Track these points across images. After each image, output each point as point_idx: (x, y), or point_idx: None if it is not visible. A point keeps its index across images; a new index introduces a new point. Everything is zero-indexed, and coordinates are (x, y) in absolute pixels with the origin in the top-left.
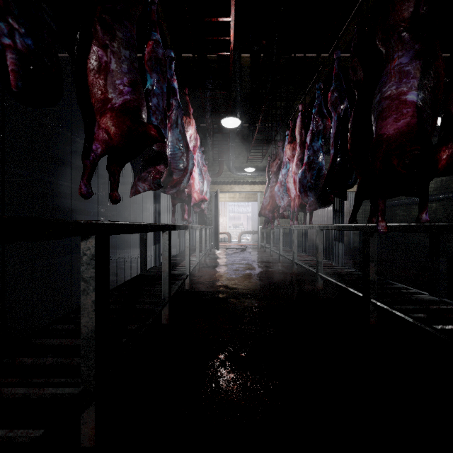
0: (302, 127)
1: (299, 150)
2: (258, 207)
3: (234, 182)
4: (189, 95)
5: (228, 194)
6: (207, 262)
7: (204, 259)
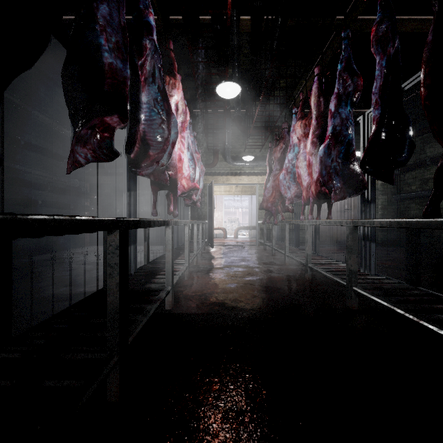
0: (320, 95)
1: (315, 124)
2: (257, 201)
3: (230, 173)
4: (179, 72)
5: (223, 187)
6: (200, 263)
7: (196, 260)
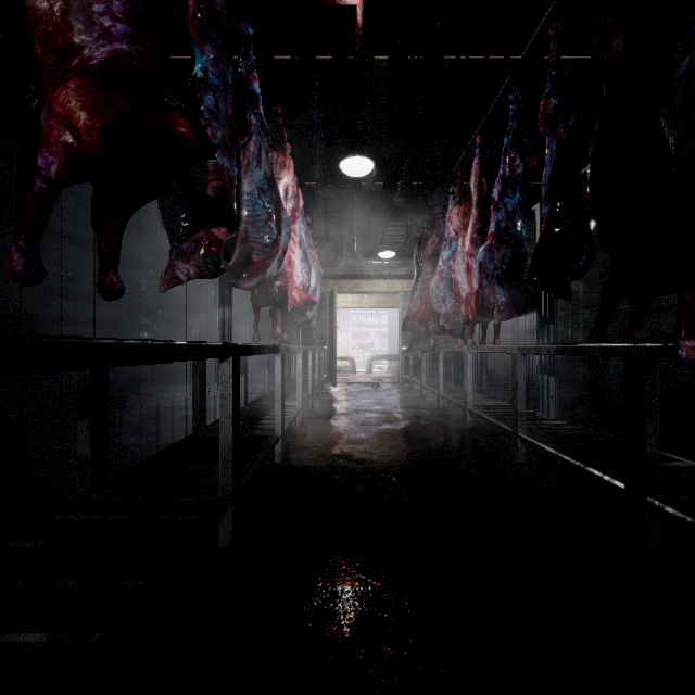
0: (482, 174)
1: (476, 214)
2: (400, 317)
3: (361, 275)
4: (286, 129)
5: (350, 296)
6: (316, 408)
7: (310, 403)
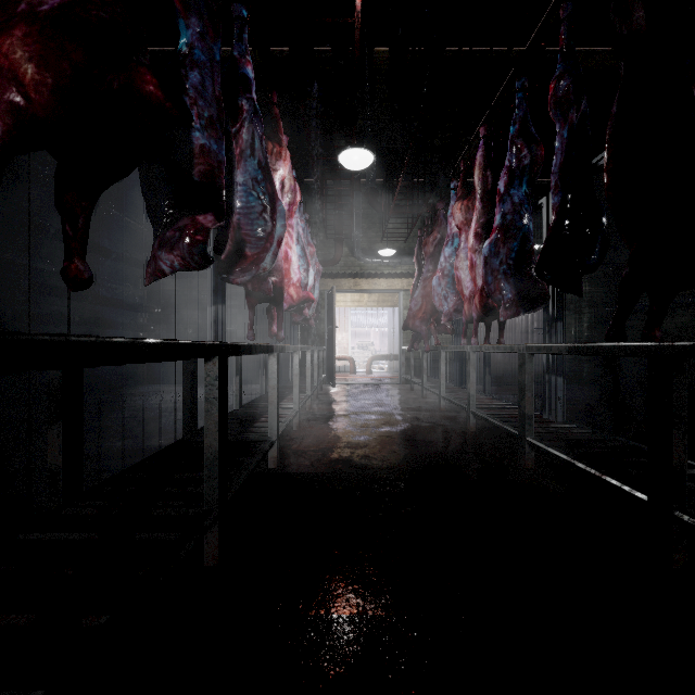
0: (487, 166)
1: (480, 208)
2: (401, 316)
3: (361, 274)
4: (284, 124)
5: (350, 295)
6: (315, 409)
7: (309, 404)
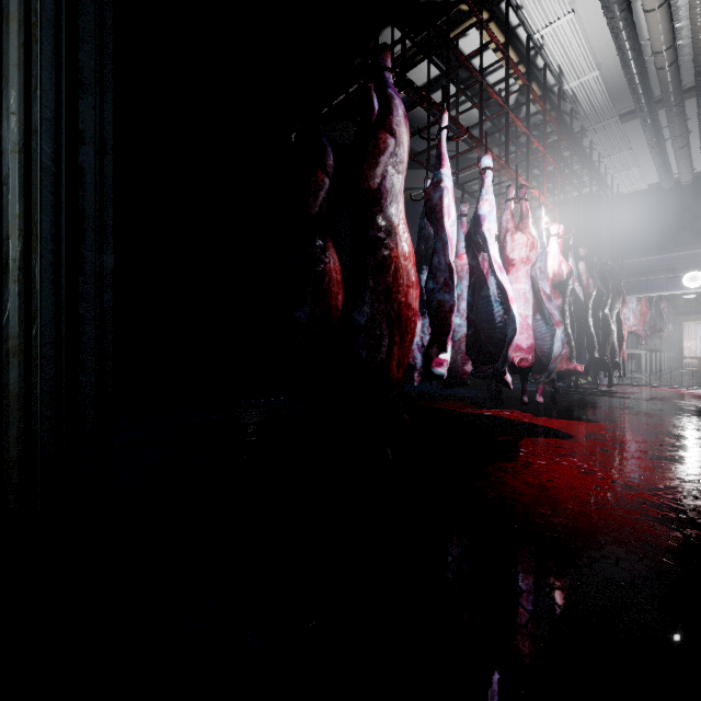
0: None
1: None
2: None
3: None
4: None
5: None
6: (671, 373)
7: (668, 371)
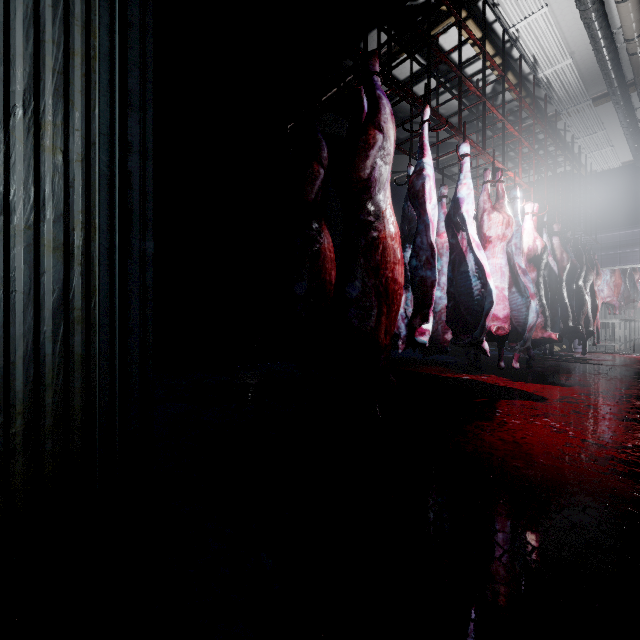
0: None
1: None
2: None
3: None
4: None
5: None
6: None
7: None
